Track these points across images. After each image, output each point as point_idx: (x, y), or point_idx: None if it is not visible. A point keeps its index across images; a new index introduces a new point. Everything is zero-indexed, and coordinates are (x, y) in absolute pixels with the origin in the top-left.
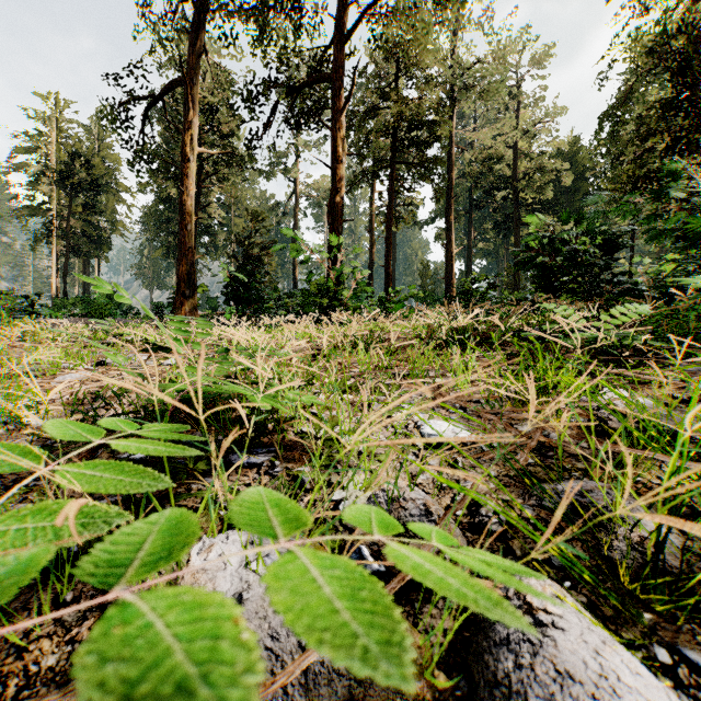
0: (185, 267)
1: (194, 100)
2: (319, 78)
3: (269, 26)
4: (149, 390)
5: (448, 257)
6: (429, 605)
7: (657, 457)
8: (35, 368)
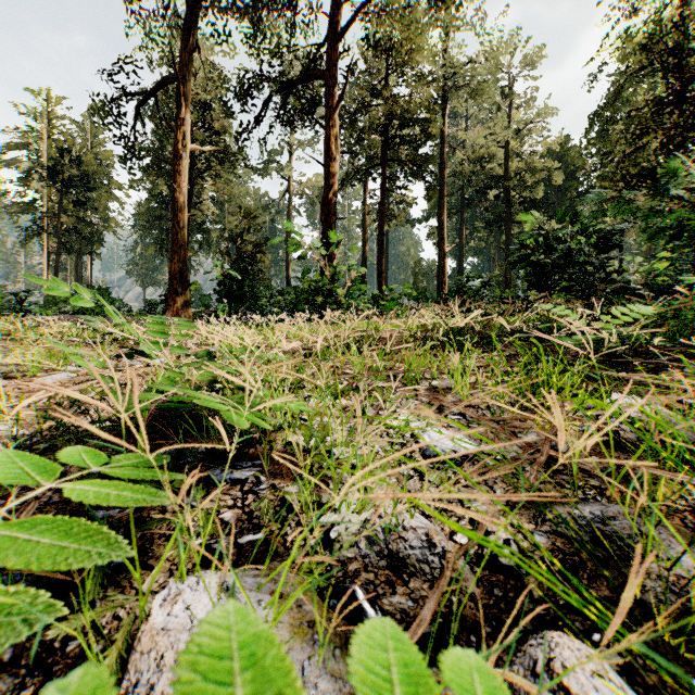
0: (178, 265)
1: (186, 96)
2: (312, 75)
3: (262, 24)
4: (83, 422)
5: (440, 255)
6: (436, 667)
7: (691, 481)
8: (15, 369)
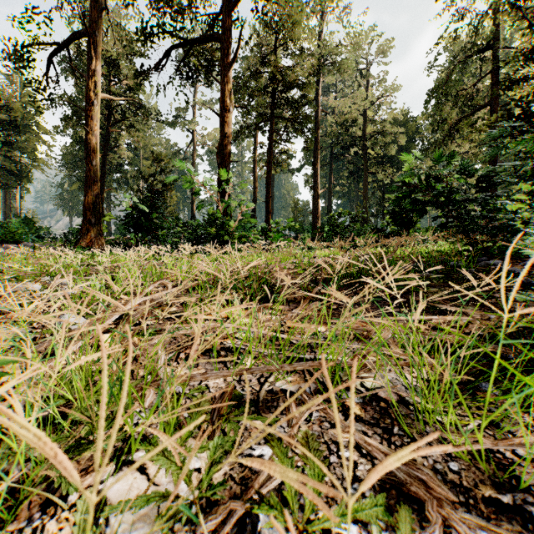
0: (91, 198)
1: (99, 52)
2: (209, 38)
3: None
4: None
5: (315, 196)
6: None
7: None
8: None
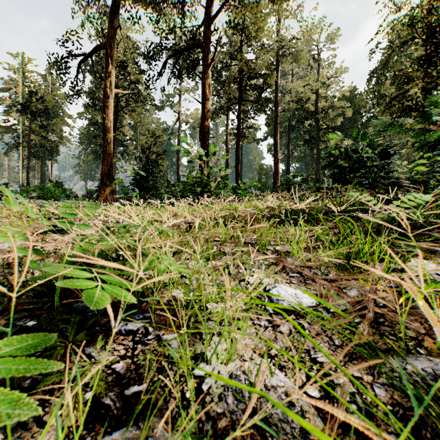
0: (106, 167)
1: (112, 58)
2: (193, 45)
3: (161, 12)
4: None
5: (275, 162)
6: None
7: None
8: None
